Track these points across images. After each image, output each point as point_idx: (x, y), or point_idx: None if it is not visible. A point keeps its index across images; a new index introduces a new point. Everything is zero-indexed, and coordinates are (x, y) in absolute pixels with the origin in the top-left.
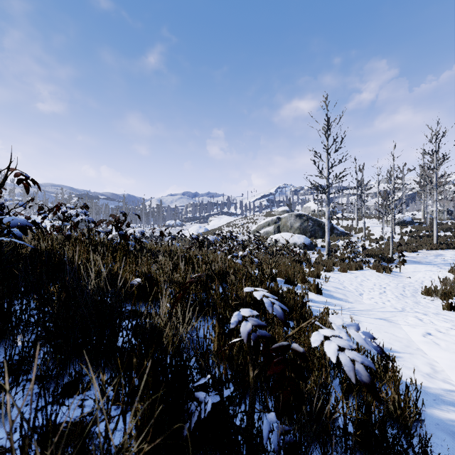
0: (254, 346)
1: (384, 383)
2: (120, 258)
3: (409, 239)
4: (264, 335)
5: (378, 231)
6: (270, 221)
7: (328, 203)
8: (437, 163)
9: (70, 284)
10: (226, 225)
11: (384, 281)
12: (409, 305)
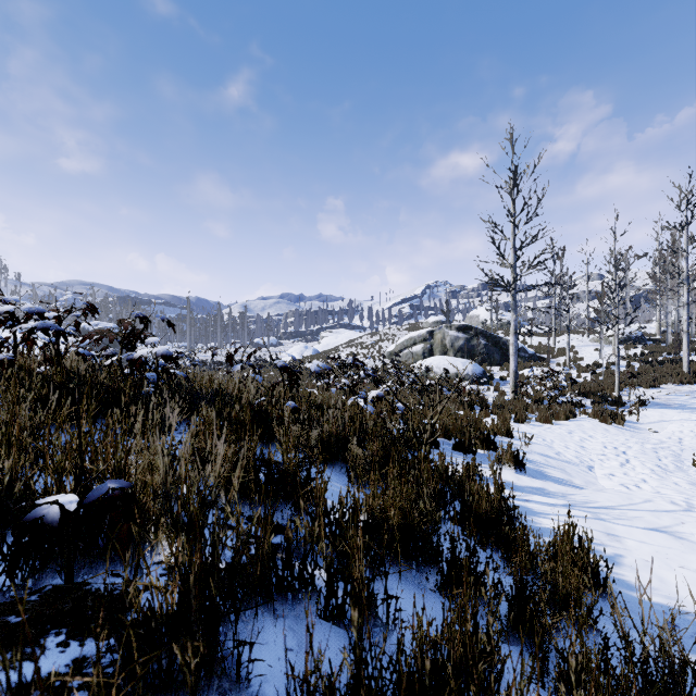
0: None
1: None
2: (89, 417)
3: (642, 367)
4: None
5: (590, 353)
6: (417, 338)
7: (514, 308)
8: (689, 244)
9: None
10: (347, 343)
11: (619, 439)
12: (688, 492)
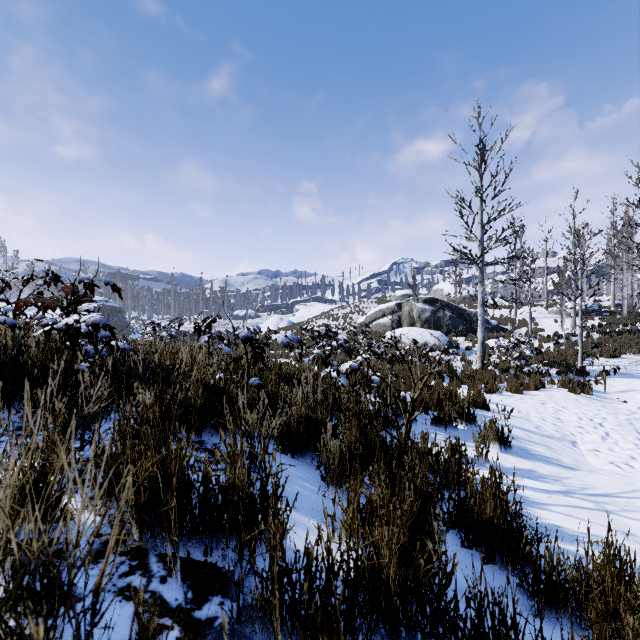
0: None
1: None
2: None
3: (601, 338)
4: None
5: (549, 325)
6: (386, 310)
7: (481, 280)
8: None
9: None
10: (319, 316)
11: (592, 410)
12: None
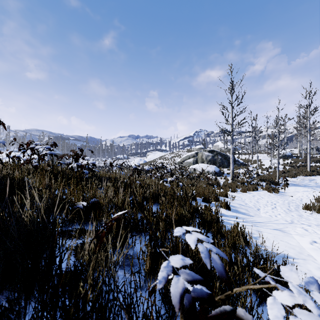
0: (188, 317)
1: (288, 288)
2: (73, 184)
3: (289, 168)
4: (200, 295)
5: (267, 162)
6: (190, 155)
7: (232, 142)
8: (310, 114)
9: (3, 215)
10: (159, 158)
11: (274, 199)
12: (295, 218)
